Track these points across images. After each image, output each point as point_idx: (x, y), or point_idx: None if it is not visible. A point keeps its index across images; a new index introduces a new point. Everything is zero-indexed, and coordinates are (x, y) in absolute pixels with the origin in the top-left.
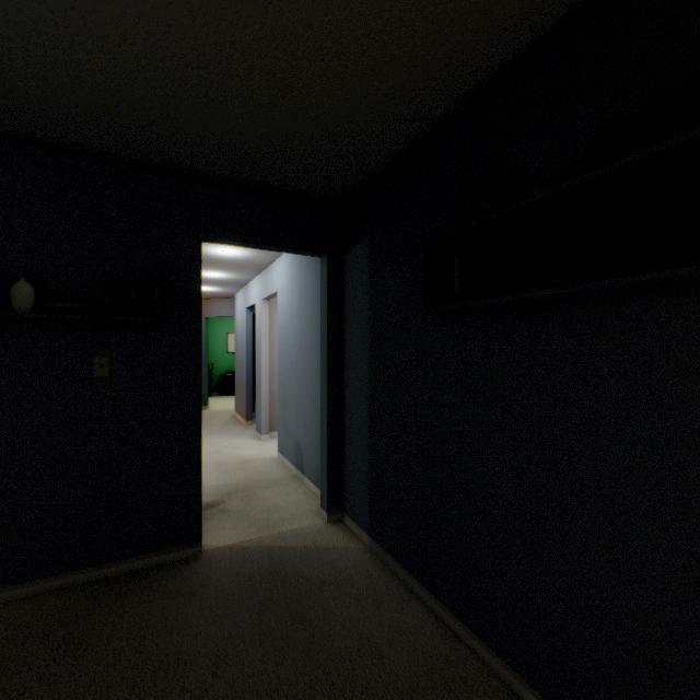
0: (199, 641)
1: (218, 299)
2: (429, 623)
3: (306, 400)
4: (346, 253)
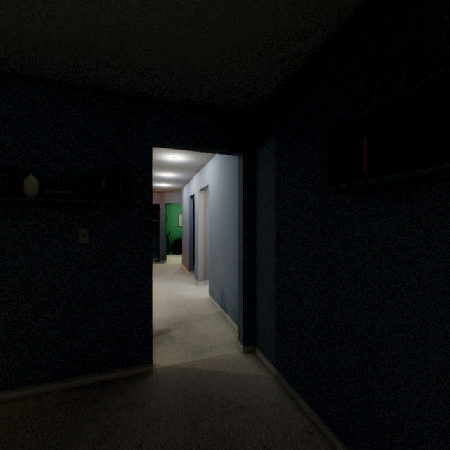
0: None
1: (172, 191)
2: None
3: (228, 260)
4: (257, 151)
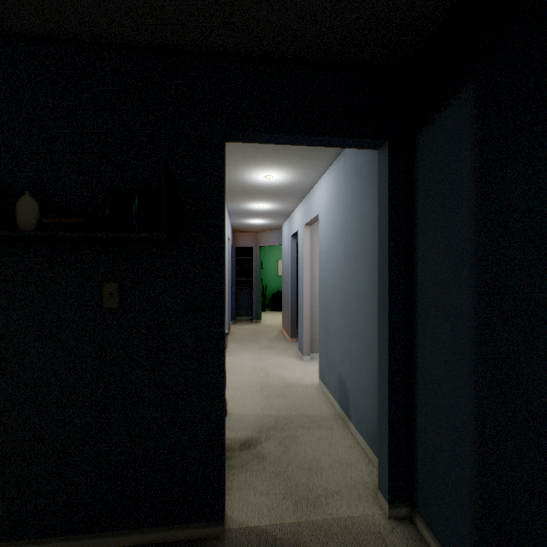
0: None
1: (268, 231)
2: None
3: (352, 334)
4: (419, 132)
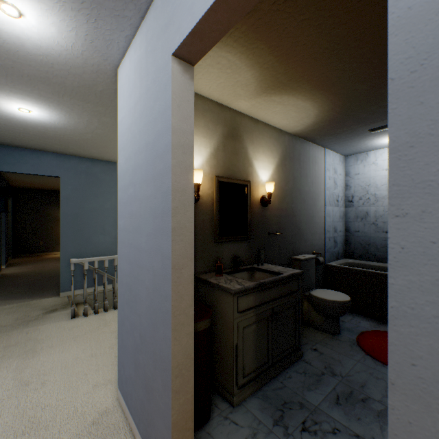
0: None
1: None
2: None
3: None
4: None
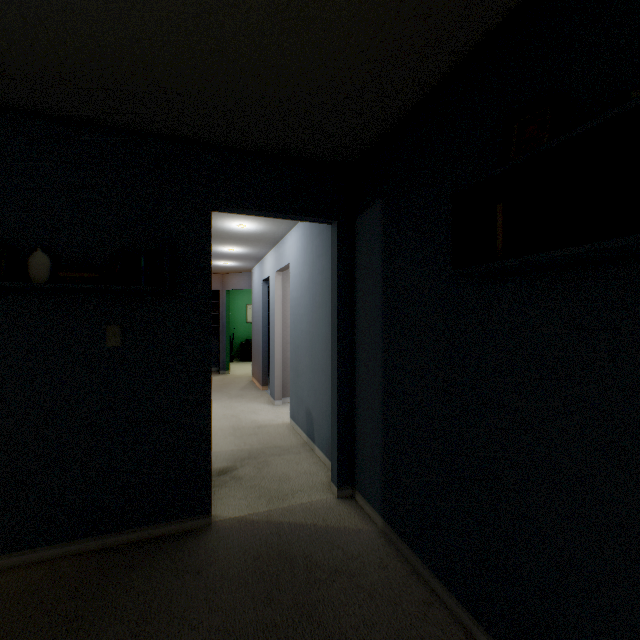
0: (200, 633)
1: (237, 273)
2: (457, 639)
3: (317, 370)
4: (357, 218)
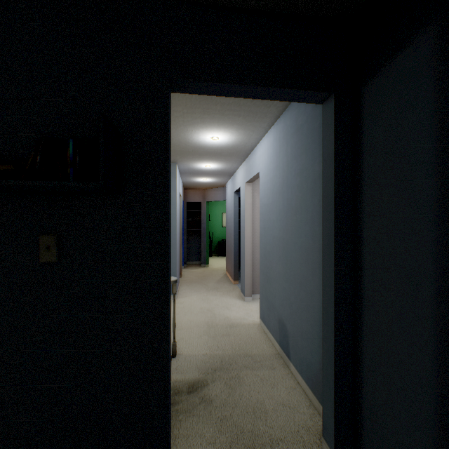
0: None
1: (214, 188)
2: None
3: (293, 281)
4: (366, 84)
